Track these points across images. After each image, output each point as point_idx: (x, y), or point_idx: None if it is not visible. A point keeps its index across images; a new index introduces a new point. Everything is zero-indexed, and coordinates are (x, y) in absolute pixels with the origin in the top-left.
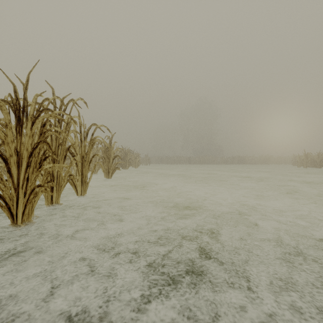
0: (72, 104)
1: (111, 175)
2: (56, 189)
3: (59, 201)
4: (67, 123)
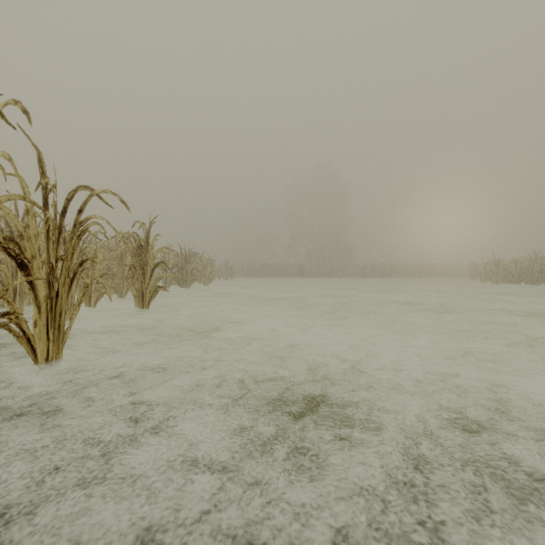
0: None
1: (148, 302)
2: None
3: None
4: None
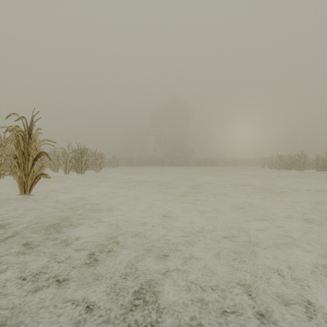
0: None
1: (30, 188)
2: None
3: None
4: None
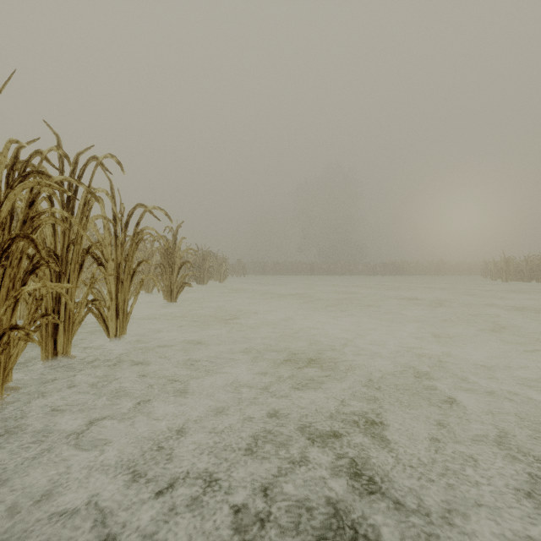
0: (95, 166)
1: (175, 296)
2: (64, 326)
3: (69, 350)
4: (86, 201)
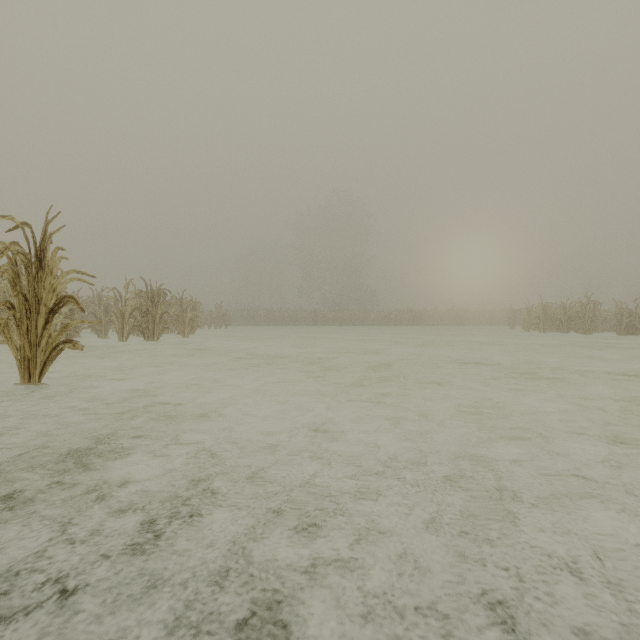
0: None
1: (40, 369)
2: None
3: None
4: None
